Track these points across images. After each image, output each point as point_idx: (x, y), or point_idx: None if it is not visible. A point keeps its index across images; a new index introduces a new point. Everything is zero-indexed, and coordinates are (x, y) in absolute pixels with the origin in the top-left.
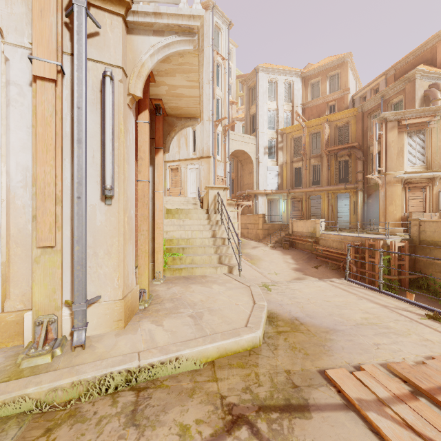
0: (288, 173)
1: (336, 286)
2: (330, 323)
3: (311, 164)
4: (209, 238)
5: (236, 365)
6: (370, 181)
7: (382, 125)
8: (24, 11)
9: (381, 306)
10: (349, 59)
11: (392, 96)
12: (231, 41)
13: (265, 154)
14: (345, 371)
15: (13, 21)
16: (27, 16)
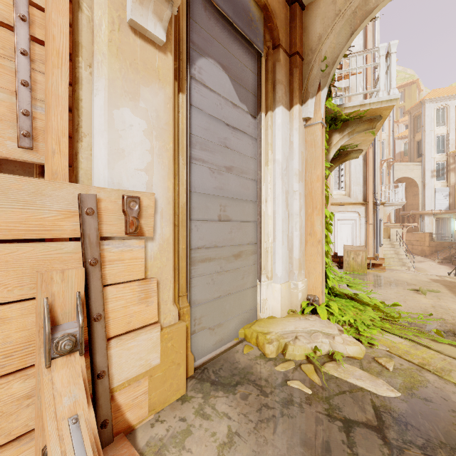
0: None
1: None
2: None
3: None
4: (394, 254)
5: None
6: None
7: None
8: (363, 210)
9: None
10: None
11: None
12: None
13: (432, 177)
14: None
15: (362, 212)
16: (364, 210)
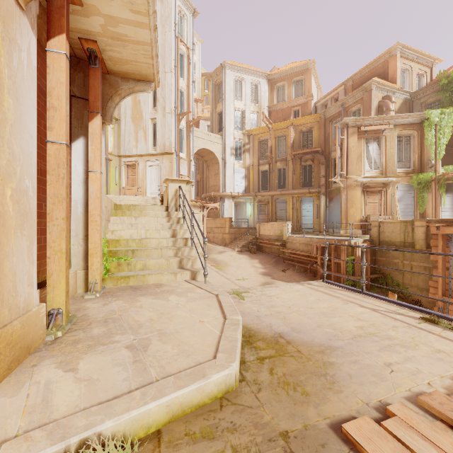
0: (255, 176)
1: (316, 289)
2: (323, 338)
3: (277, 167)
4: (168, 238)
5: (199, 434)
6: (331, 186)
7: (343, 130)
8: None
9: (371, 311)
10: (312, 66)
11: (351, 104)
12: (196, 36)
13: (232, 154)
14: (371, 423)
15: None
16: None
